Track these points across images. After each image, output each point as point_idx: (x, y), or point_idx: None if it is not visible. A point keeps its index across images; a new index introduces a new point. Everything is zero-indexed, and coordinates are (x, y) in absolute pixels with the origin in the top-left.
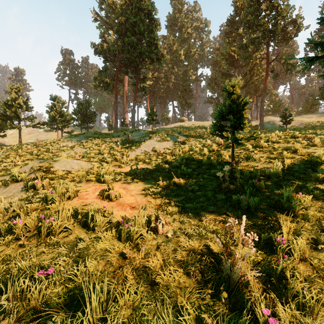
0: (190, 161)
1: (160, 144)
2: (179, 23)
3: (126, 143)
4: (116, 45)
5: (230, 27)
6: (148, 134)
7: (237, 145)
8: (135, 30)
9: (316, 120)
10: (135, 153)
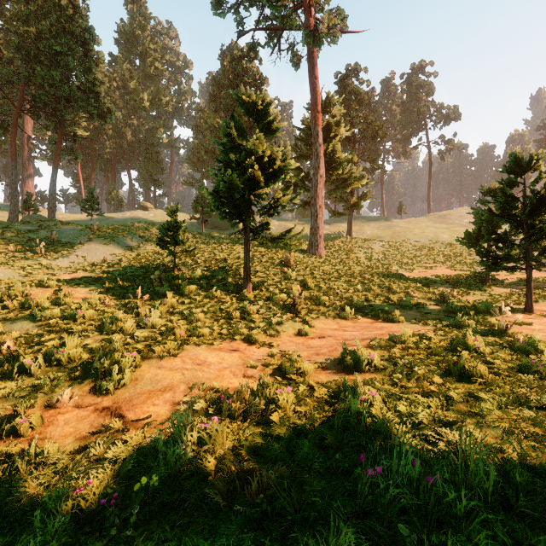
0: (139, 269)
1: (106, 248)
2: (141, 47)
3: (48, 243)
4: (6, 47)
5: (216, 88)
6: (85, 233)
7: (174, 257)
8: (59, 61)
9: (299, 227)
10: (70, 259)
